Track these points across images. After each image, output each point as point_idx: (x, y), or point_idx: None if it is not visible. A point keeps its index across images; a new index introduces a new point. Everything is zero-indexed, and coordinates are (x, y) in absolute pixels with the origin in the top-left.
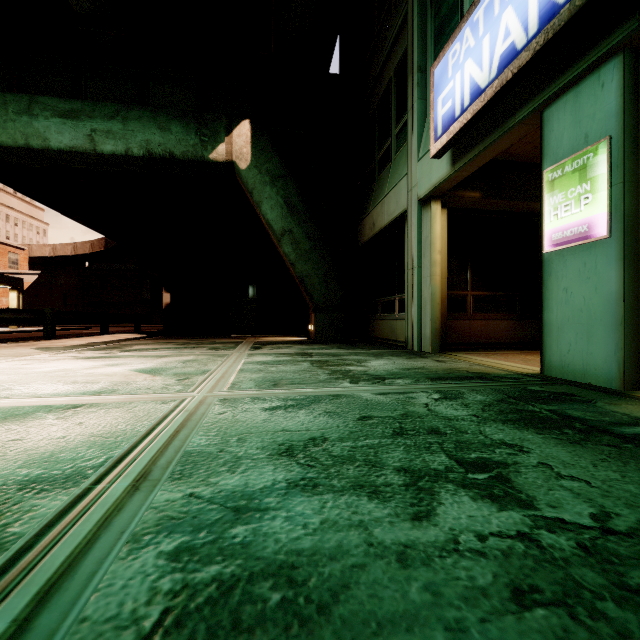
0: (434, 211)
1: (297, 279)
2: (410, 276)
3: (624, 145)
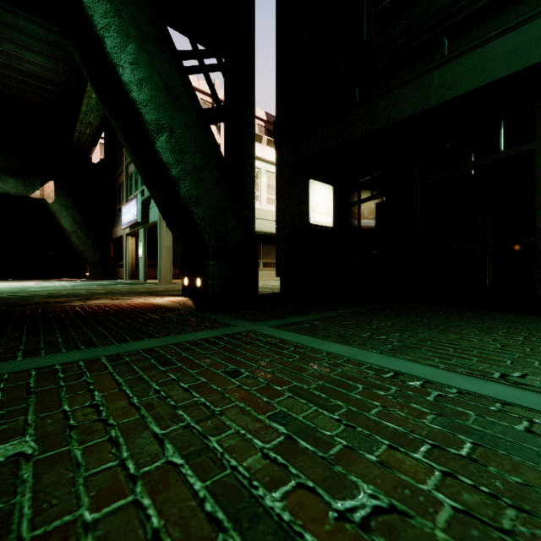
0: (129, 239)
1: (80, 252)
2: (124, 257)
3: (143, 243)
